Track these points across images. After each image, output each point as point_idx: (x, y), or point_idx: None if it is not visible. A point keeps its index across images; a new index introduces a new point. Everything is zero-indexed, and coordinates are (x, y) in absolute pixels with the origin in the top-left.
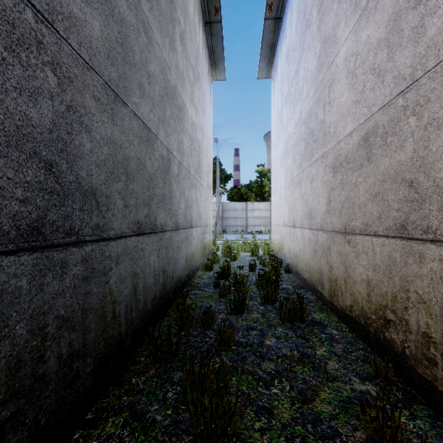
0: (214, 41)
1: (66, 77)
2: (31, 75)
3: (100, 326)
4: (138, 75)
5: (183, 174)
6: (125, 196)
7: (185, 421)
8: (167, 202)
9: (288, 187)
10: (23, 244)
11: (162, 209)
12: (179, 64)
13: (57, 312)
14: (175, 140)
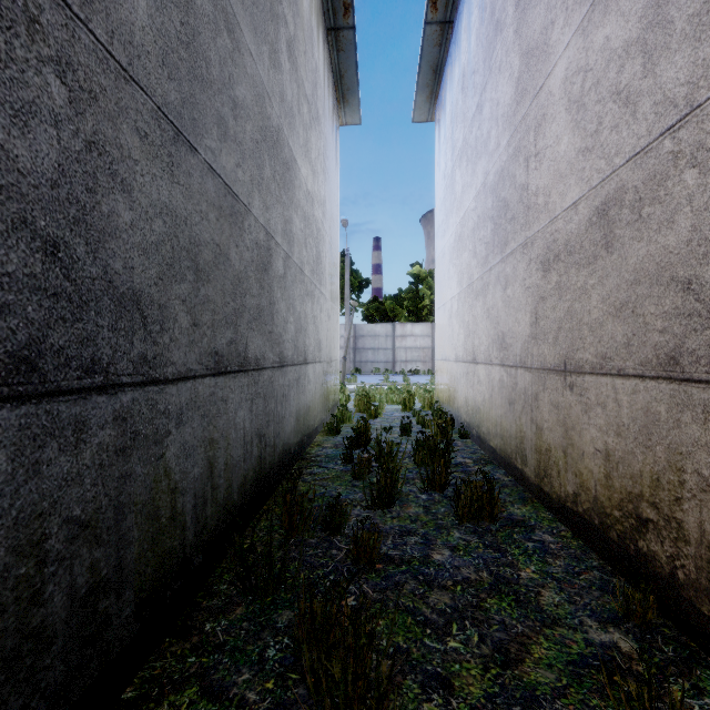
0: (342, 60)
1: (85, 90)
2: (16, 79)
3: (149, 533)
4: (216, 102)
5: (291, 275)
6: (194, 307)
7: (297, 703)
8: (266, 320)
9: (464, 297)
10: (0, 389)
11: (257, 331)
12: (286, 92)
13: (68, 512)
14: (279, 218)
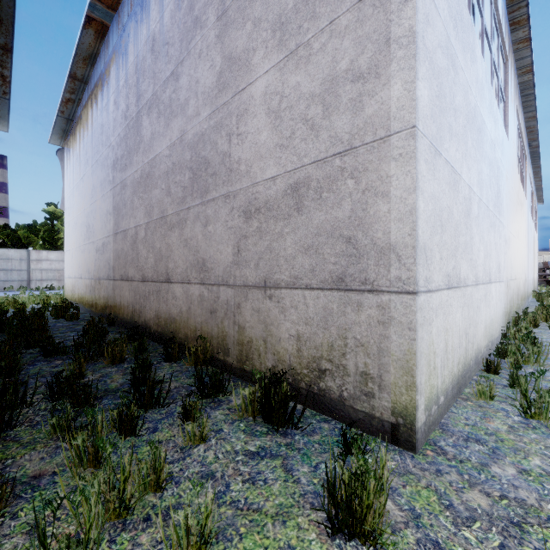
0: None
1: None
2: None
3: None
4: None
5: None
6: None
7: None
8: None
9: (78, 250)
10: None
11: None
12: None
13: None
14: None
